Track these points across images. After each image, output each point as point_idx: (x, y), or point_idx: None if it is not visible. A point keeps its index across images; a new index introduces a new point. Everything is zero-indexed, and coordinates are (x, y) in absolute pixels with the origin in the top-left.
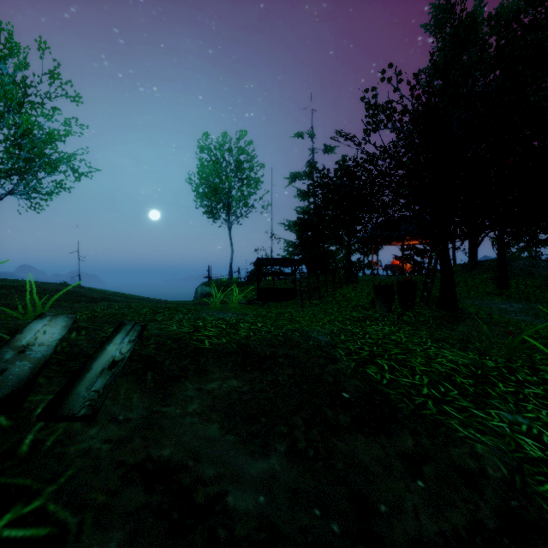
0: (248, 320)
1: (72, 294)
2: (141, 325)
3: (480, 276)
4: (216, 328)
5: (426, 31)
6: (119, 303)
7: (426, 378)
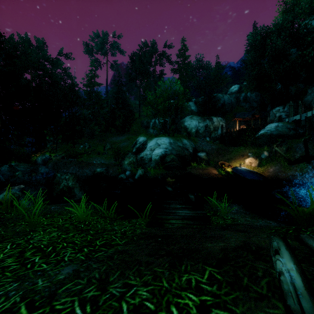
0: None
1: None
2: (291, 310)
3: None
4: None
5: None
6: None
7: (105, 235)
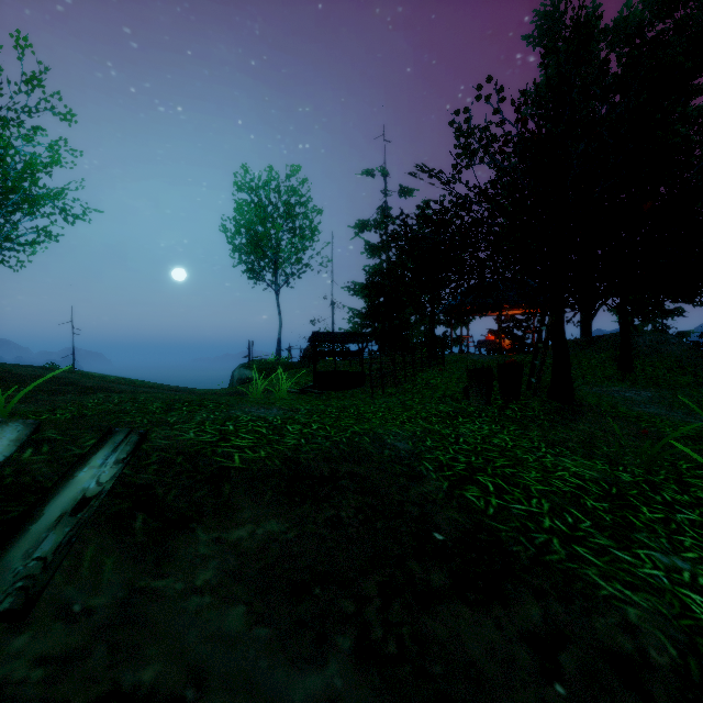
0: (299, 420)
1: (56, 381)
2: (140, 434)
3: (597, 355)
4: (252, 434)
5: (529, 44)
6: (121, 395)
7: (547, 503)
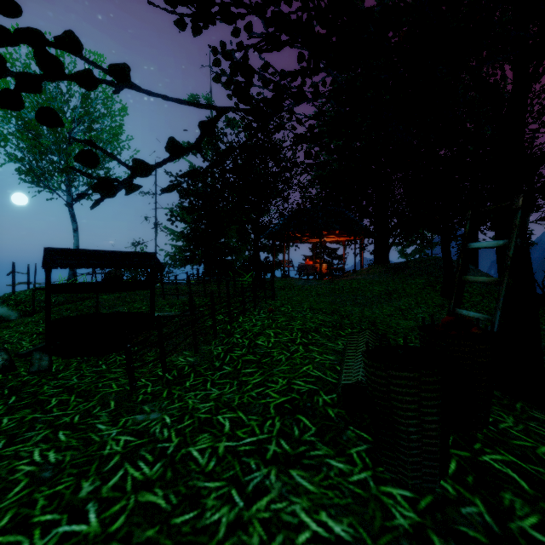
0: None
1: None
2: None
3: (413, 280)
4: None
5: None
6: None
7: None
